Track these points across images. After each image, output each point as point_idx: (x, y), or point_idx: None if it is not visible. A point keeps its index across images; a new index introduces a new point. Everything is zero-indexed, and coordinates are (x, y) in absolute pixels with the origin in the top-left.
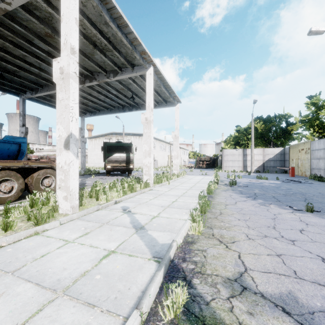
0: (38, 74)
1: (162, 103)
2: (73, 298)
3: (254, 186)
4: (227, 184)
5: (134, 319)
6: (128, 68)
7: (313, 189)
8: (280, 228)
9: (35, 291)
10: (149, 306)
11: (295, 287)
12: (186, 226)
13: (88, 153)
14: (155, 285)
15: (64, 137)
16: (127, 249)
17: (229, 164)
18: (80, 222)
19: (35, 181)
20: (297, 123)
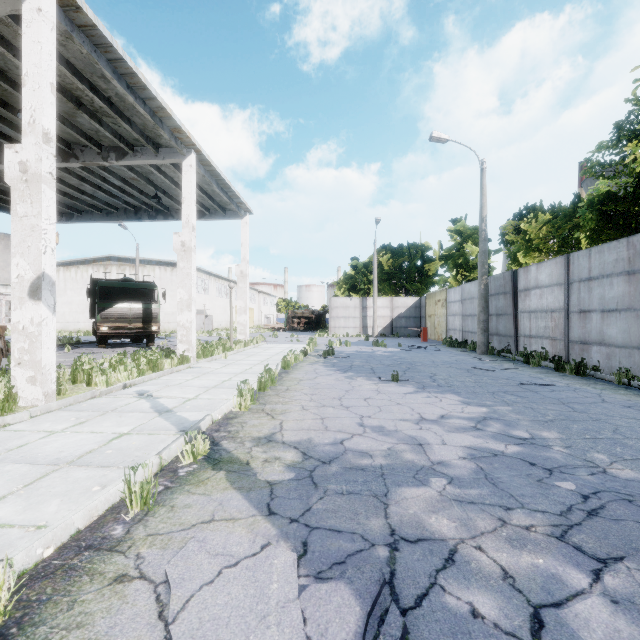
0: None
1: (218, 212)
2: (83, 466)
3: (359, 356)
4: (321, 354)
5: (154, 459)
6: (147, 148)
7: (430, 357)
8: (346, 398)
9: (31, 467)
10: (169, 457)
11: (317, 435)
12: (230, 402)
13: None
14: (178, 443)
15: (29, 279)
16: (146, 429)
17: (340, 323)
18: (65, 413)
19: None
20: (437, 260)
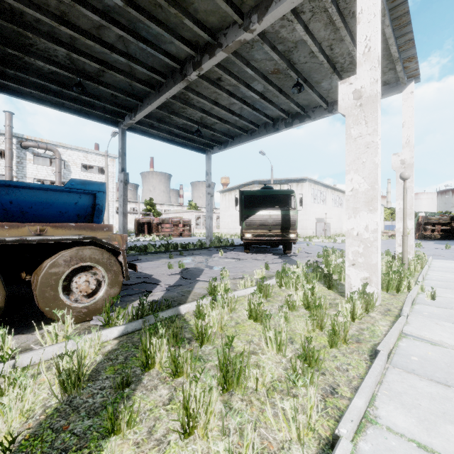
0: (130, 72)
1: None
2: None
3: None
4: None
5: None
6: None
7: None
8: None
9: None
10: None
11: None
12: None
13: (220, 214)
14: None
15: None
16: None
17: None
18: None
19: (42, 282)
20: None
